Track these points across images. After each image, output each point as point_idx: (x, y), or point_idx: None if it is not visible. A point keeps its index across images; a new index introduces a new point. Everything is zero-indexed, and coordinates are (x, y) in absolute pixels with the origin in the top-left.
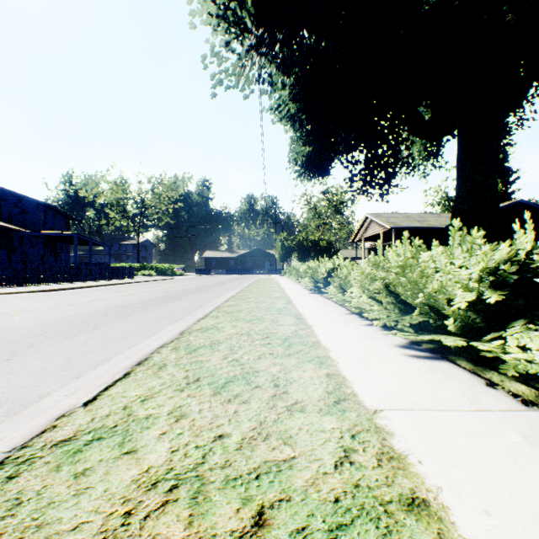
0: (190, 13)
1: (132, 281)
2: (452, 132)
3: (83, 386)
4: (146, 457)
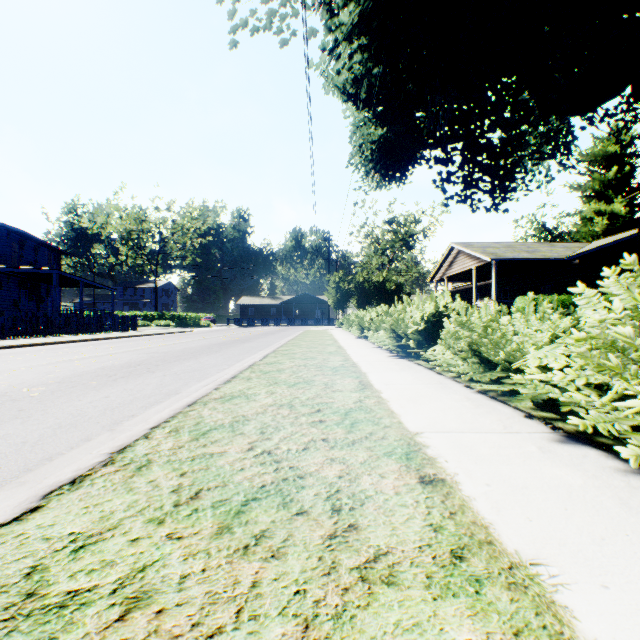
0: None
1: (125, 335)
2: (620, 92)
3: None
4: None
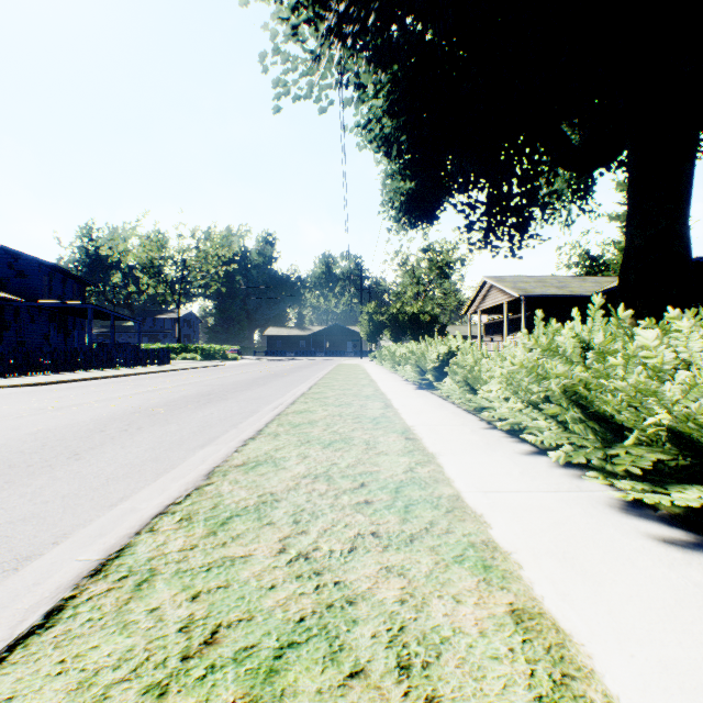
0: None
1: (165, 369)
2: (615, 159)
3: None
4: None
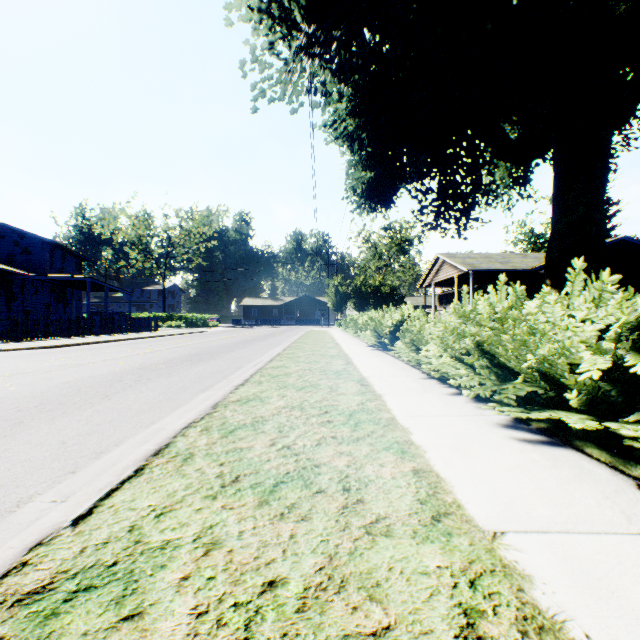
0: (226, 7)
1: (156, 335)
2: (545, 154)
3: (79, 487)
4: (157, 628)
